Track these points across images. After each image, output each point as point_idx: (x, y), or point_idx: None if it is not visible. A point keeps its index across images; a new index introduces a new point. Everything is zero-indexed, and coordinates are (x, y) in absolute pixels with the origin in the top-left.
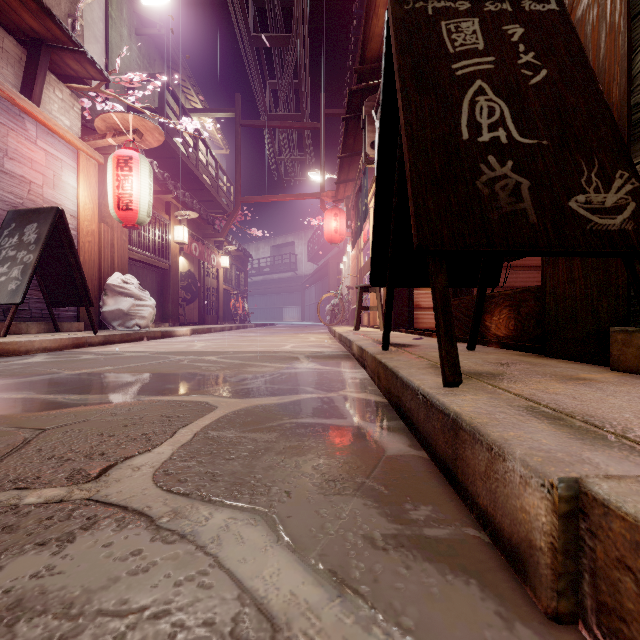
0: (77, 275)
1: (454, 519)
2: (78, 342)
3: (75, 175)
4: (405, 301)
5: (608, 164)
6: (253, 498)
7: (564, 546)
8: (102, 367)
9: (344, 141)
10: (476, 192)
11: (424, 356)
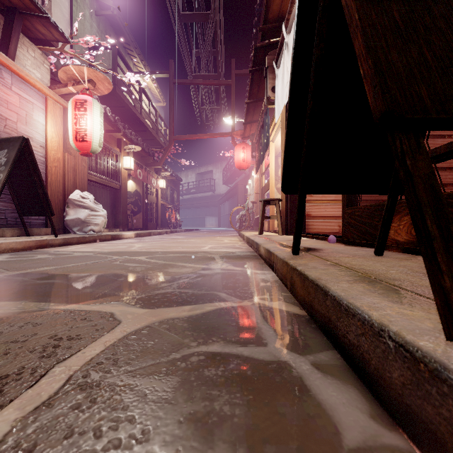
0: (41, 191)
1: None
2: (41, 244)
3: (44, 115)
4: None
5: None
6: None
7: None
8: (43, 267)
9: (250, 90)
10: None
11: (339, 263)
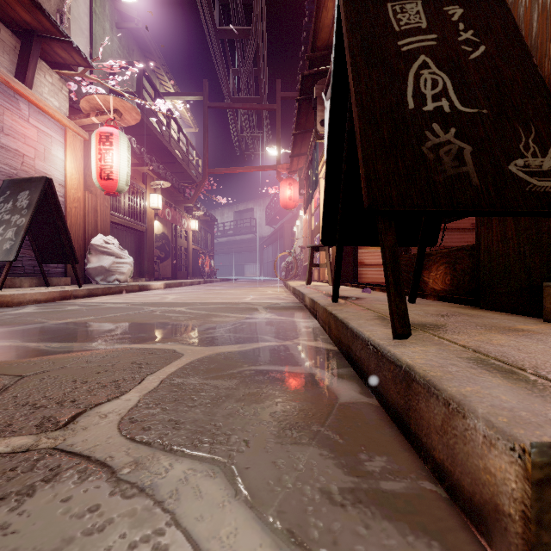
0: (64, 236)
1: (409, 471)
2: (65, 295)
3: (63, 149)
4: (351, 259)
5: (544, 131)
6: (213, 447)
7: (537, 515)
8: (84, 317)
9: (297, 120)
10: (422, 157)
11: (370, 308)
